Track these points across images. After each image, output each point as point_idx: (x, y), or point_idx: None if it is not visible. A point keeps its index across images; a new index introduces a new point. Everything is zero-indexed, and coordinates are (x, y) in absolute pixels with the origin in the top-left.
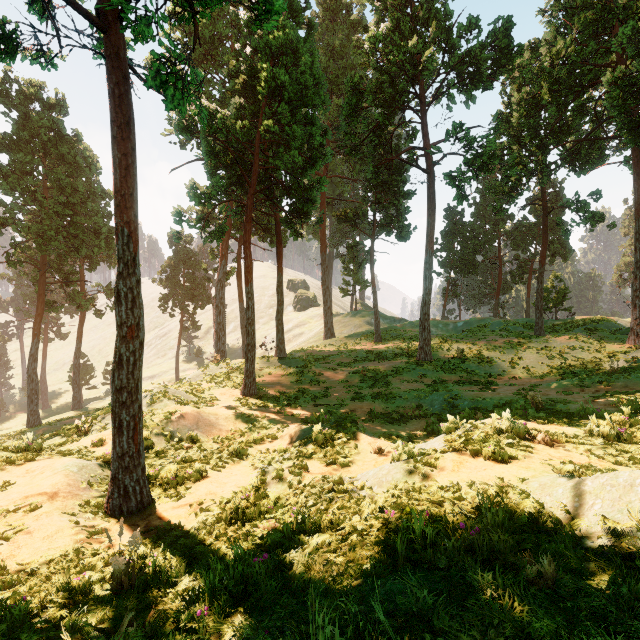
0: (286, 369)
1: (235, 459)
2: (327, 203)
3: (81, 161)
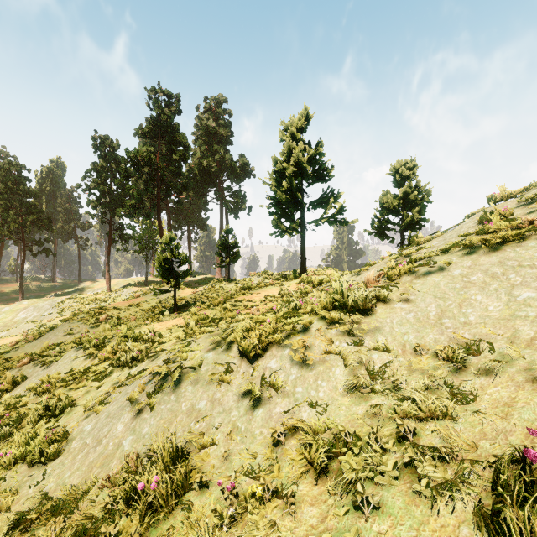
0: None
1: None
2: None
3: None
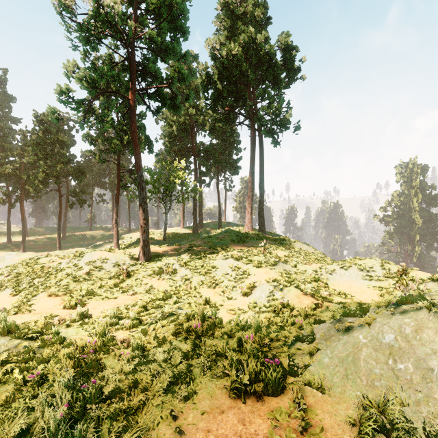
0: (17, 247)
1: None
2: None
3: None
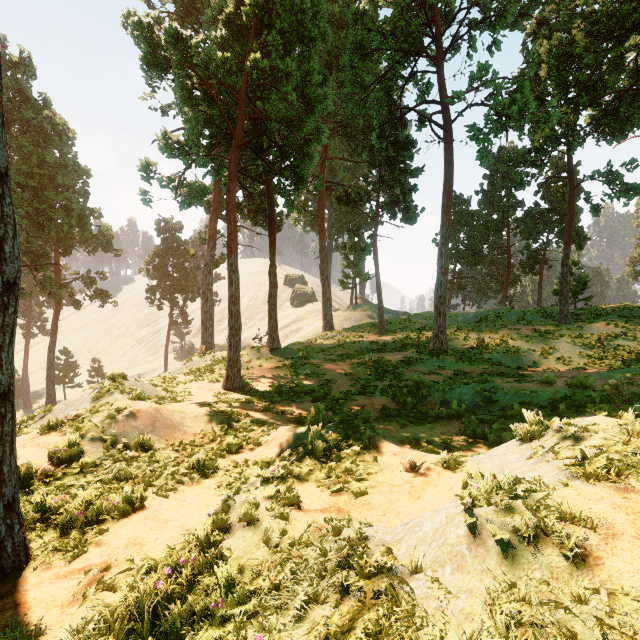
0: (279, 361)
1: (195, 476)
2: (326, 188)
3: (49, 128)
